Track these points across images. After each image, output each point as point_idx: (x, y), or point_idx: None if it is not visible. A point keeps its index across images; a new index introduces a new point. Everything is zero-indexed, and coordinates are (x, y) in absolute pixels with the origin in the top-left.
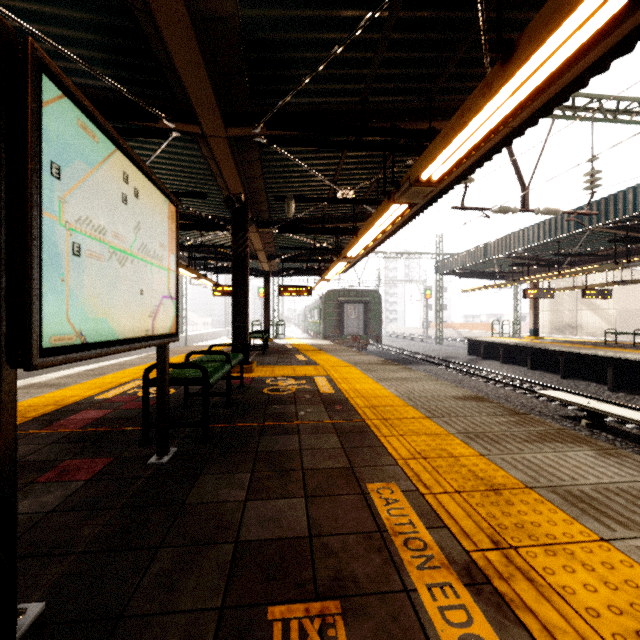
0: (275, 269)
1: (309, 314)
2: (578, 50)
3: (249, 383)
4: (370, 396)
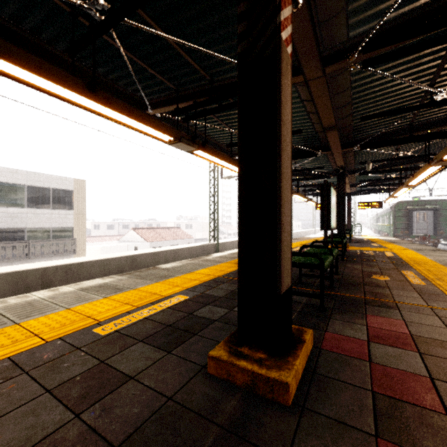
0: (353, 191)
1: (380, 219)
2: None
3: (348, 251)
4: (415, 259)
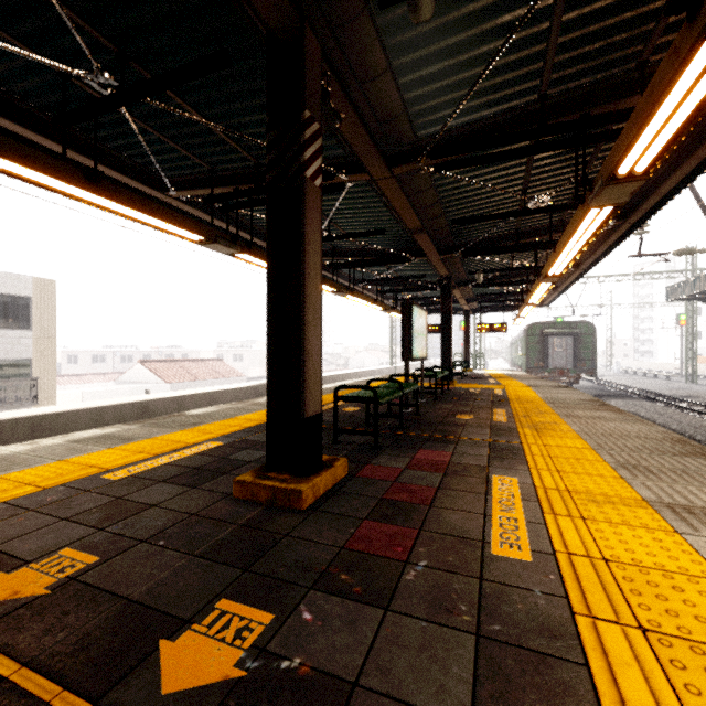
0: (475, 307)
1: (514, 347)
2: (579, 250)
3: (452, 389)
4: (522, 396)
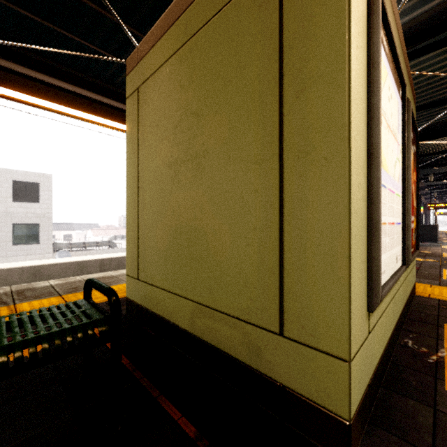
0: None
1: None
2: None
3: None
4: None
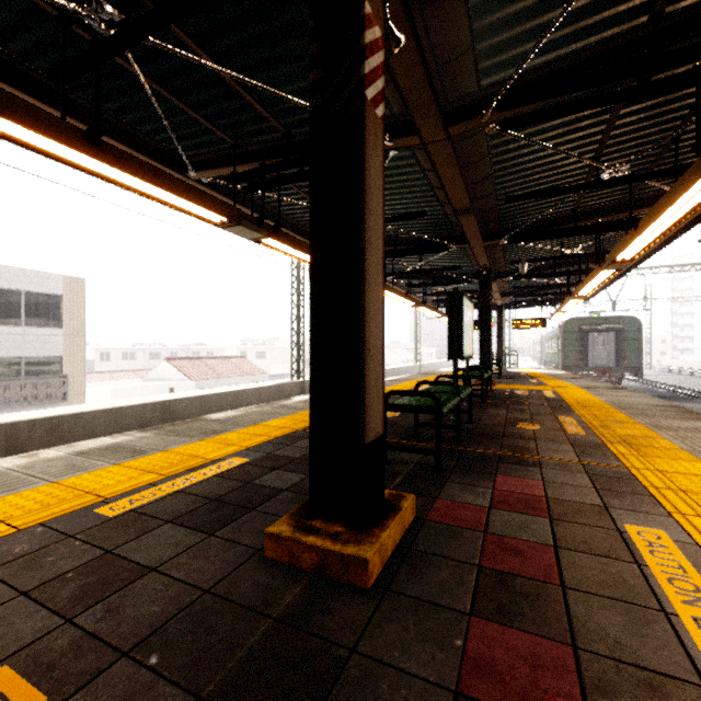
0: (507, 302)
1: (546, 344)
2: (671, 226)
3: (494, 390)
4: (581, 400)
